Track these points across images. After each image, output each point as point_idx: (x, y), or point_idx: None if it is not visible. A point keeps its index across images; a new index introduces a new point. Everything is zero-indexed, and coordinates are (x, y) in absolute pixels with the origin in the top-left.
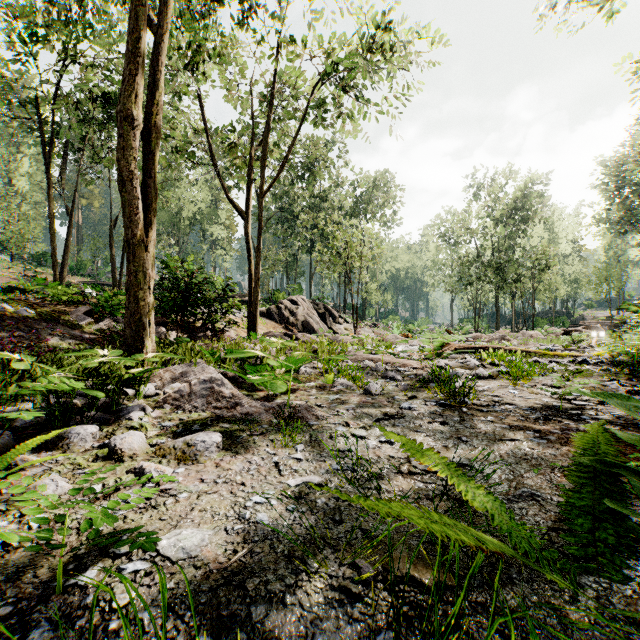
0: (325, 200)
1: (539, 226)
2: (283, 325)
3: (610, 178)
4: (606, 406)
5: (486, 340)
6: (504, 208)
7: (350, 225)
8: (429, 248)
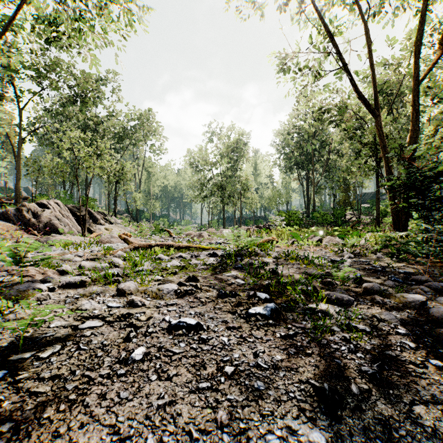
0: (98, 123)
1: (248, 164)
2: (22, 226)
3: (280, 140)
4: (112, 326)
5: (191, 236)
6: (226, 149)
7: (122, 147)
8: (187, 172)
